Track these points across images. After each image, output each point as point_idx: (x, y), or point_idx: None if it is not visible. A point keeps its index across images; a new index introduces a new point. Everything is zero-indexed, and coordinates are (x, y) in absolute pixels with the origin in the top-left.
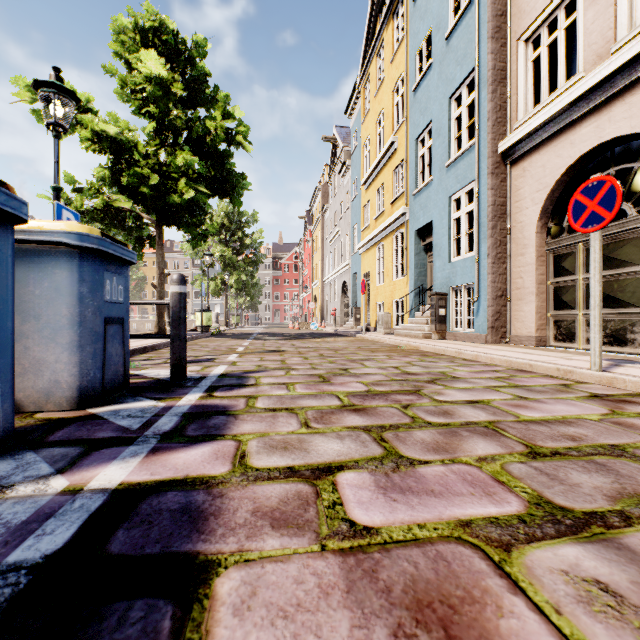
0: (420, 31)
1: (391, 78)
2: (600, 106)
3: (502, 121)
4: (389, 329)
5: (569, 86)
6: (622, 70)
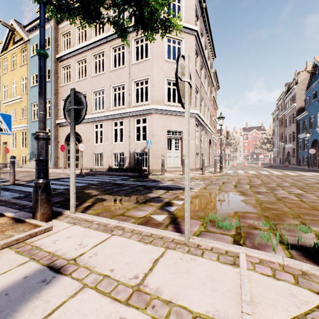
0: (33, 70)
1: (20, 72)
2: None
3: (57, 115)
4: (19, 166)
5: None
6: None
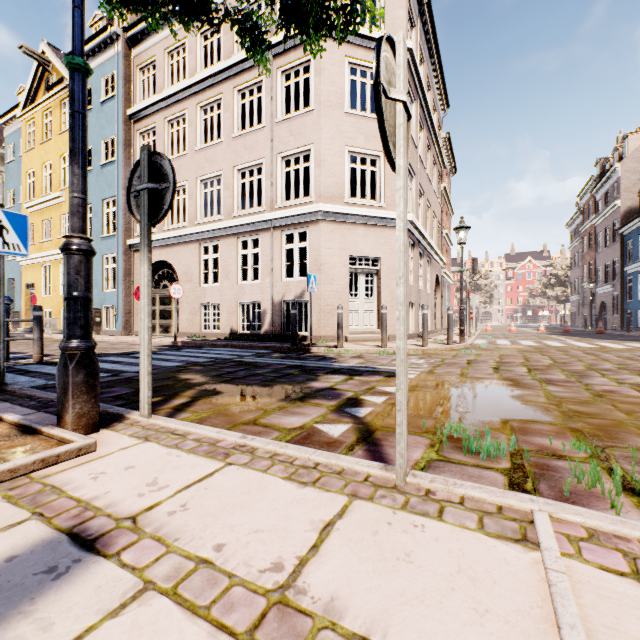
0: None
1: (59, 146)
2: (161, 246)
3: (130, 229)
4: (57, 330)
5: (153, 232)
6: (165, 239)
